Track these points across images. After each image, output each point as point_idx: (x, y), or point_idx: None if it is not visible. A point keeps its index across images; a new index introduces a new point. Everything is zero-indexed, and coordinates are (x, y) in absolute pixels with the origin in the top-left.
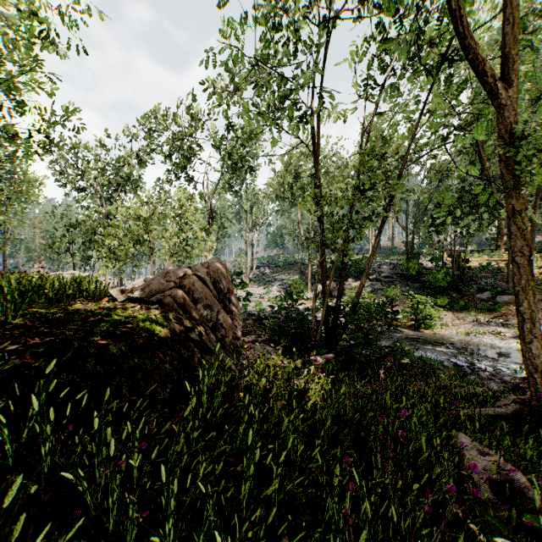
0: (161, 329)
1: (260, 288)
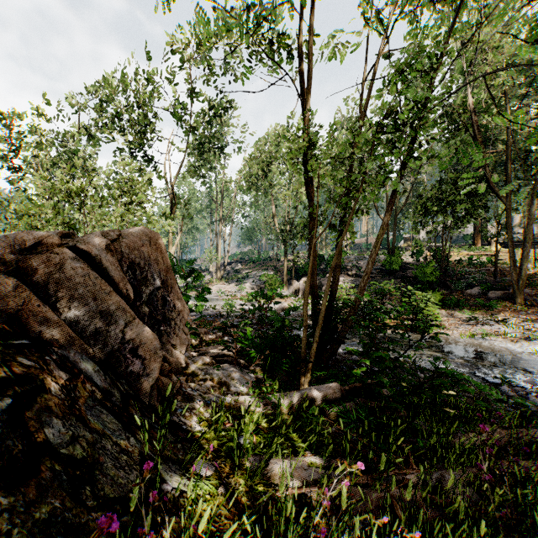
0: None
1: (232, 285)
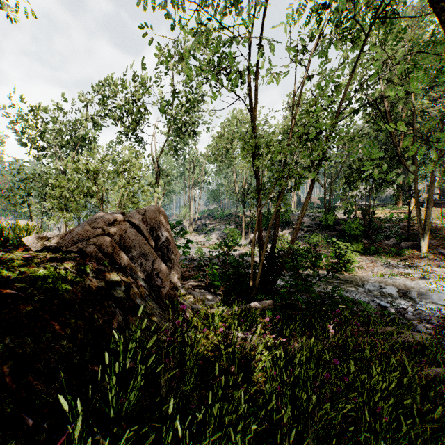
0: (68, 287)
1: (201, 236)
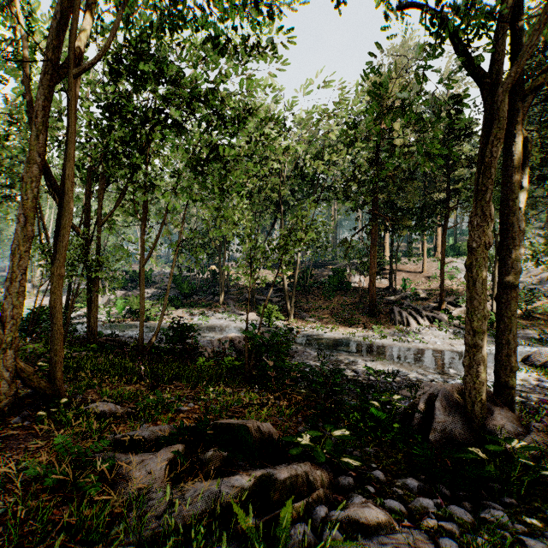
0: None
1: (48, 298)
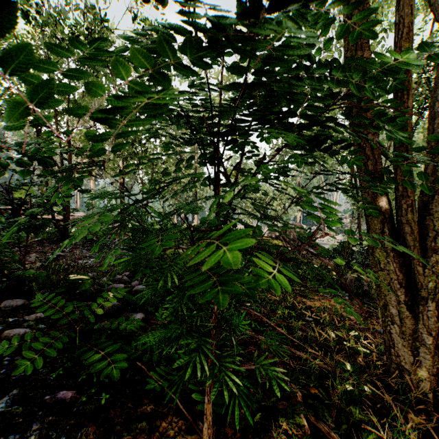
0: (281, 244)
1: (339, 235)
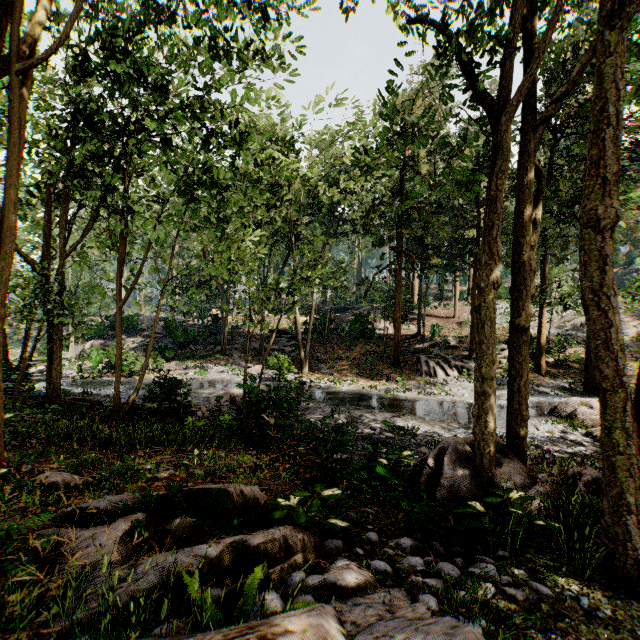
0: None
1: None
